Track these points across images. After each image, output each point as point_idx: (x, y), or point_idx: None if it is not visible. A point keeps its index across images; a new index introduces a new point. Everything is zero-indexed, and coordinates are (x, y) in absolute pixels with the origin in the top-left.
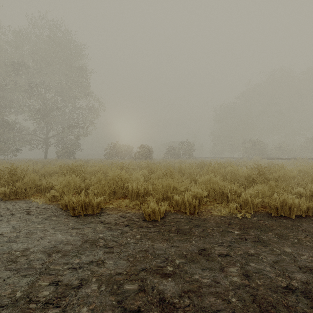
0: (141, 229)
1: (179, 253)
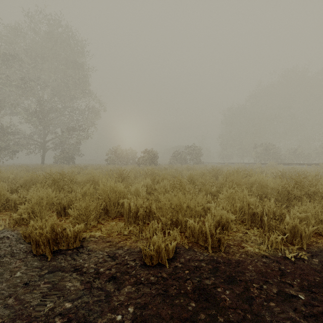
0: (137, 287)
1: None
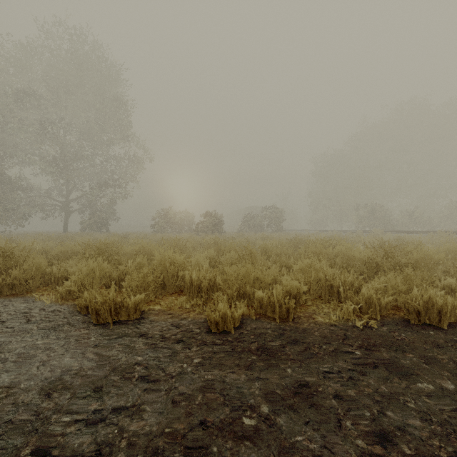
0: (203, 347)
1: (265, 391)
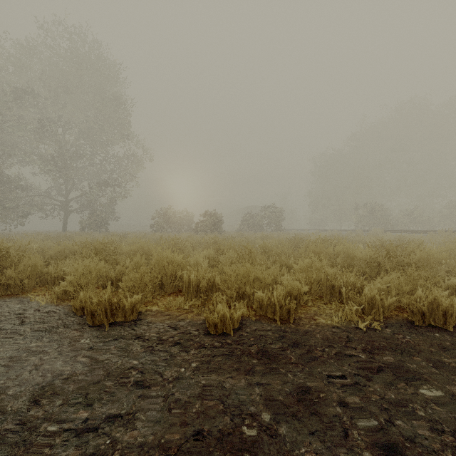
0: (202, 350)
1: (266, 398)
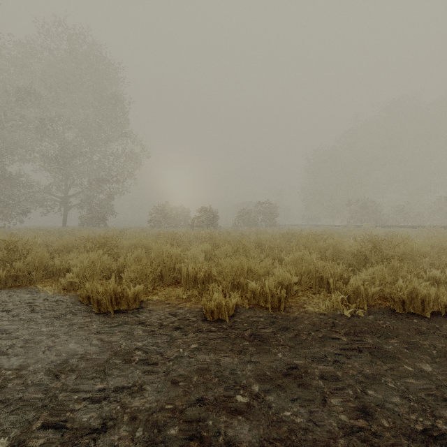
0: (200, 333)
1: (257, 373)
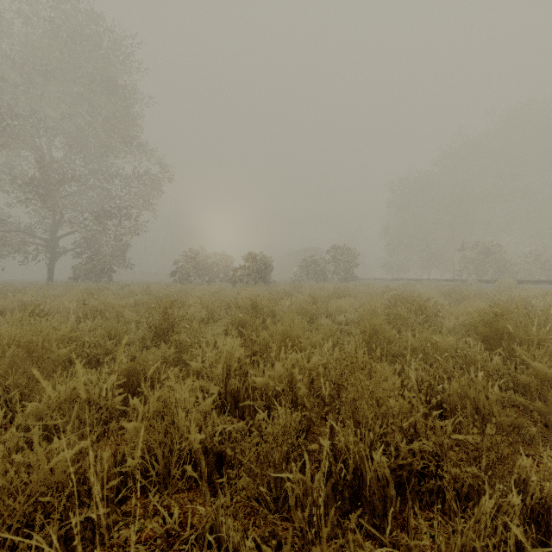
0: None
1: None
